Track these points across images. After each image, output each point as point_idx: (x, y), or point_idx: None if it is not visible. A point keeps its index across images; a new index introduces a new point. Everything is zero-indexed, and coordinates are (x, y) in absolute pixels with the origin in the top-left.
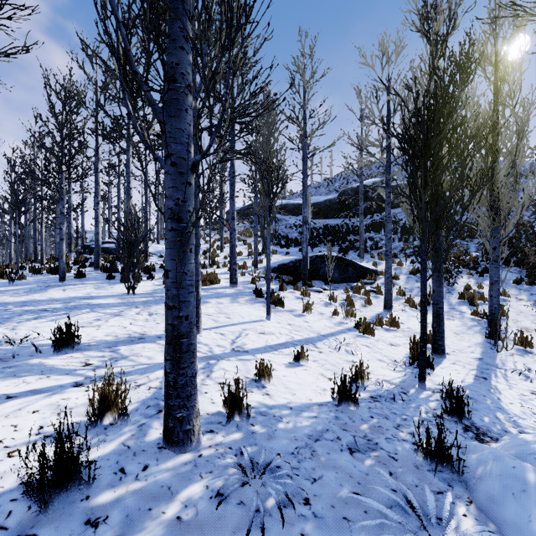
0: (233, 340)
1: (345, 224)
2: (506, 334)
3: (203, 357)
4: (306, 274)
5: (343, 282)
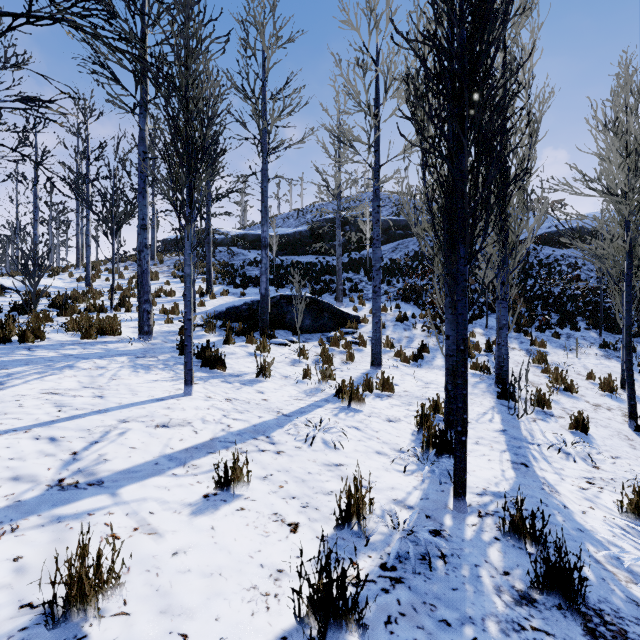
0: (75, 453)
1: (319, 263)
2: (526, 393)
3: None
4: (267, 320)
5: (317, 332)
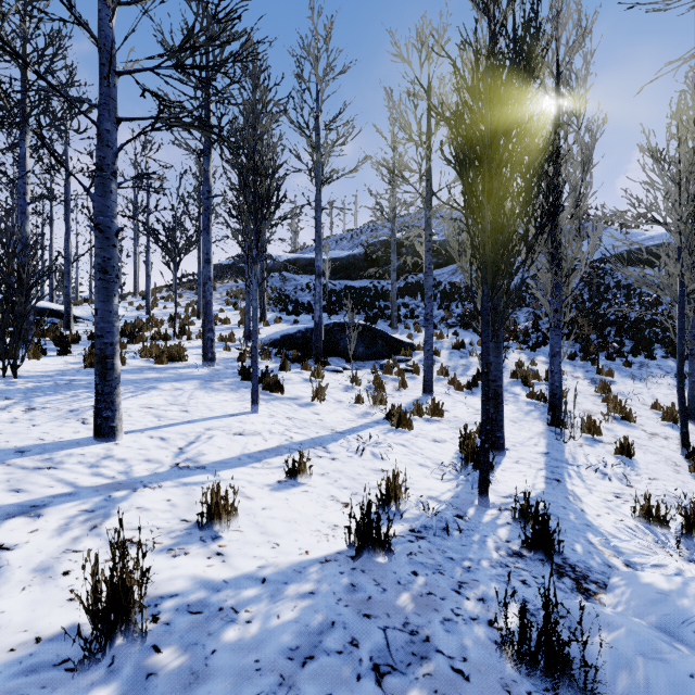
0: (181, 448)
1: (373, 287)
2: (573, 419)
3: (102, 485)
4: (320, 347)
5: (370, 359)
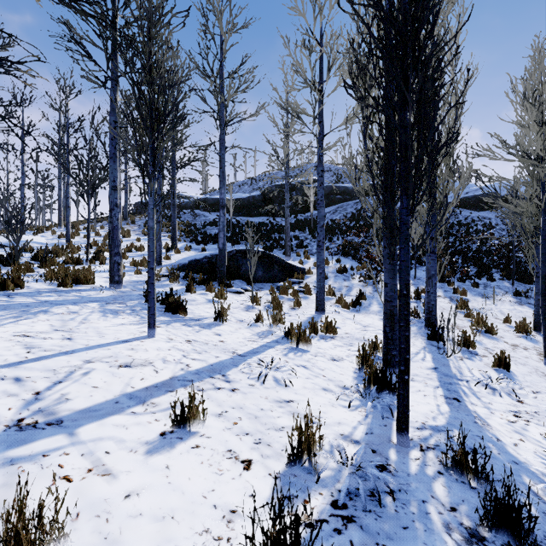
0: (38, 393)
1: (269, 223)
2: (453, 335)
3: None
4: (224, 271)
5: (268, 282)
